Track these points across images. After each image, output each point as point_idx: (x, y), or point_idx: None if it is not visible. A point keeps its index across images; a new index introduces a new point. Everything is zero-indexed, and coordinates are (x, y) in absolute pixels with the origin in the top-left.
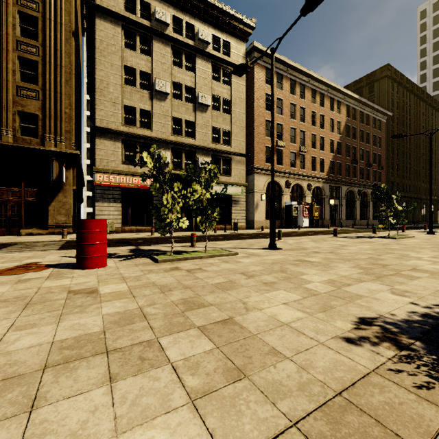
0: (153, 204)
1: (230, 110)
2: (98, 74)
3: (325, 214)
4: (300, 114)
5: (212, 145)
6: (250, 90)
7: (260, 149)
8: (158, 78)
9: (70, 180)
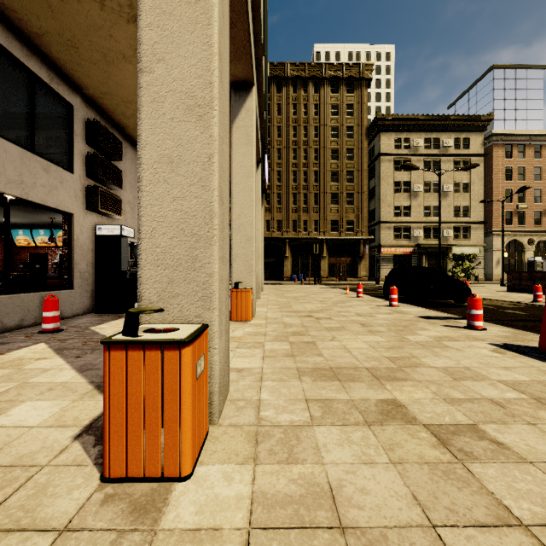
0: (411, 264)
1: (469, 190)
2: (381, 191)
3: None
4: None
5: (454, 219)
6: (488, 166)
7: (499, 214)
8: (414, 183)
9: (367, 252)
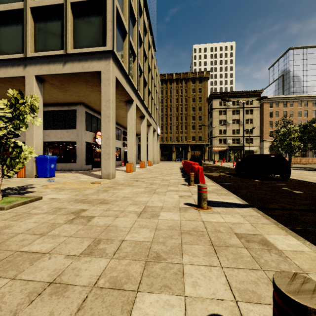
0: (226, 154)
1: (252, 122)
2: (213, 124)
3: (308, 155)
4: (290, 113)
5: (245, 135)
6: (262, 111)
7: (266, 132)
8: (228, 120)
9: (207, 149)
